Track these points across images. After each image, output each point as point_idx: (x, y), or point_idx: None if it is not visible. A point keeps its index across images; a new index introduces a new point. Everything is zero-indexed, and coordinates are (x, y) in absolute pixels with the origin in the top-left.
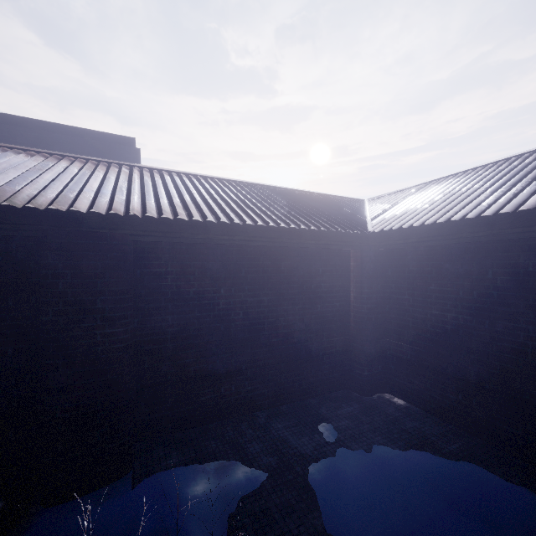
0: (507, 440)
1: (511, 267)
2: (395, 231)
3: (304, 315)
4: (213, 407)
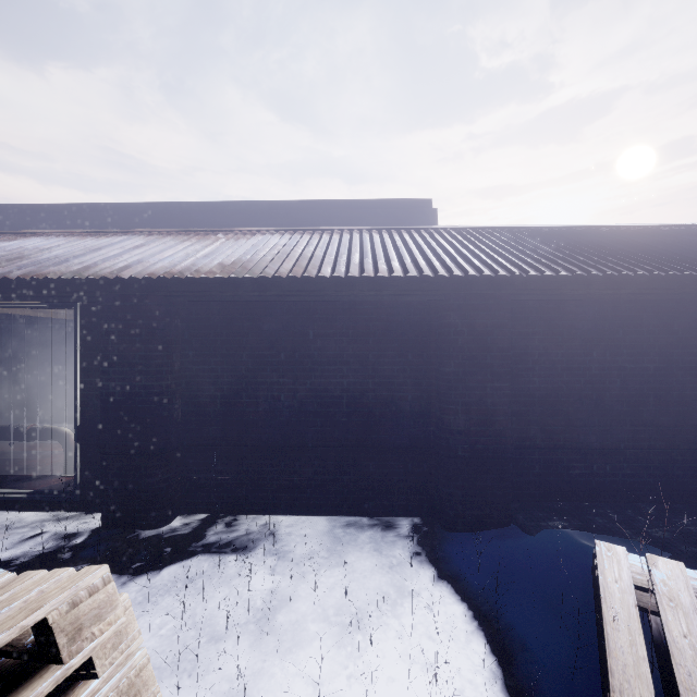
0: None
1: None
2: None
3: None
4: (584, 484)
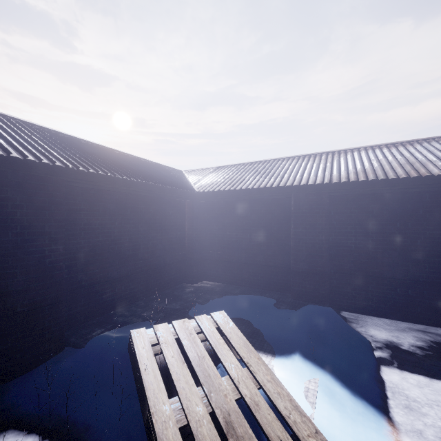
0: (255, 283)
1: (256, 211)
2: (211, 192)
3: (162, 239)
4: (111, 301)
